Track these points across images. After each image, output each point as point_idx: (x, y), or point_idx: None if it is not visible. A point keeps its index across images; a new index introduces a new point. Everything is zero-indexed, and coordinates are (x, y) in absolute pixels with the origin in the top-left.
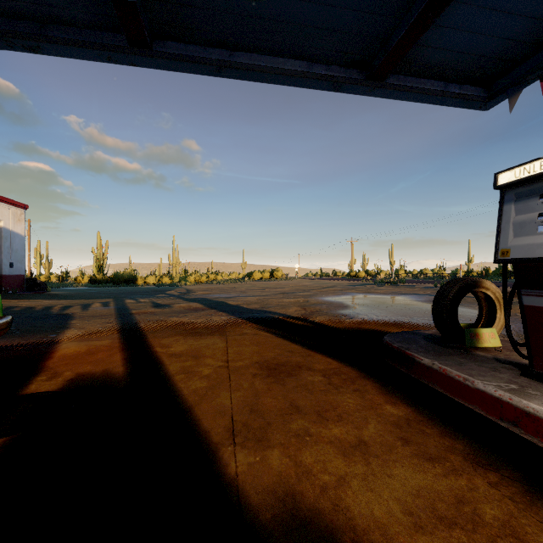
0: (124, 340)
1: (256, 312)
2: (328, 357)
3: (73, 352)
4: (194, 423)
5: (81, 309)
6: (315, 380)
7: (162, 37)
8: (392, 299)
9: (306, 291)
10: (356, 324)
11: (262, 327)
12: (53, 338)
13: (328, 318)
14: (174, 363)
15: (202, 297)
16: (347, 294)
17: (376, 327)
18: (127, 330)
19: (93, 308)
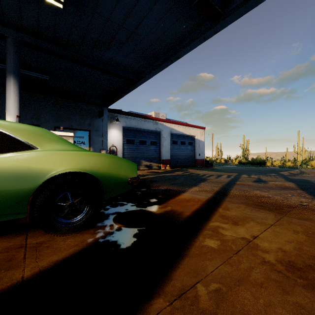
0: (210, 198)
1: None
2: None
3: (183, 198)
4: (173, 267)
5: (215, 177)
6: None
7: (230, 0)
8: None
9: None
10: None
11: None
12: (186, 189)
13: None
14: (216, 221)
15: (305, 178)
16: None
17: None
18: (220, 193)
19: (220, 177)
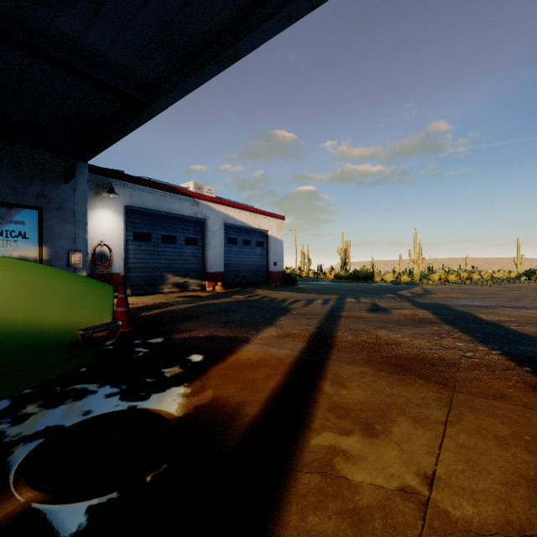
0: (302, 354)
1: None
2: None
3: (244, 359)
4: None
5: (303, 304)
6: None
7: None
8: None
9: None
10: None
11: None
12: (251, 334)
13: None
14: (325, 430)
15: (439, 302)
16: None
17: None
18: (318, 339)
19: (313, 304)
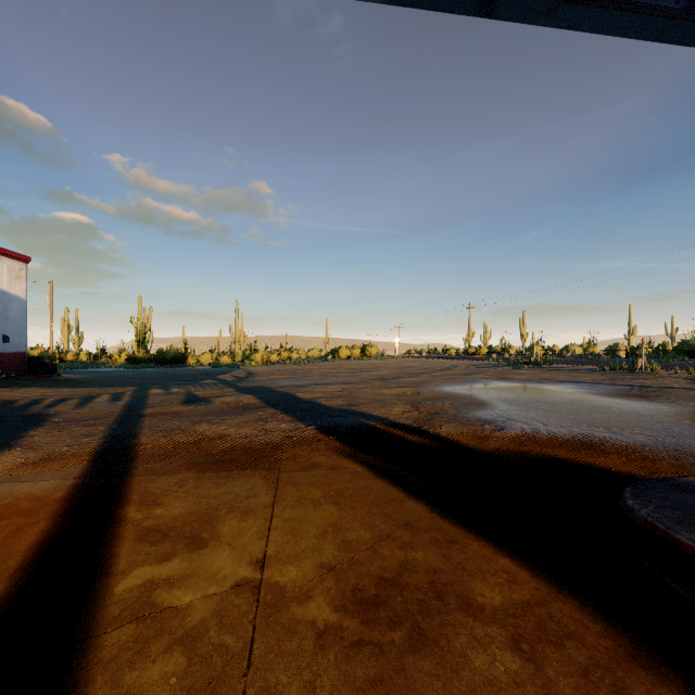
0: (84, 480)
1: (339, 414)
2: (500, 551)
3: None
4: None
5: (75, 405)
6: (497, 674)
7: None
8: (548, 390)
9: (413, 376)
10: (516, 442)
11: (348, 446)
12: None
13: (462, 428)
14: (136, 567)
15: (263, 385)
16: (475, 382)
17: (558, 452)
18: (110, 452)
19: (94, 403)
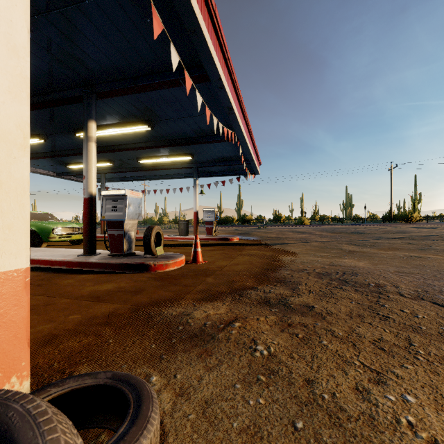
0: None
1: None
2: None
3: None
4: None
5: None
6: None
7: None
8: None
9: None
10: None
11: None
12: None
13: None
14: None
15: None
16: None
17: None
18: None
19: None
